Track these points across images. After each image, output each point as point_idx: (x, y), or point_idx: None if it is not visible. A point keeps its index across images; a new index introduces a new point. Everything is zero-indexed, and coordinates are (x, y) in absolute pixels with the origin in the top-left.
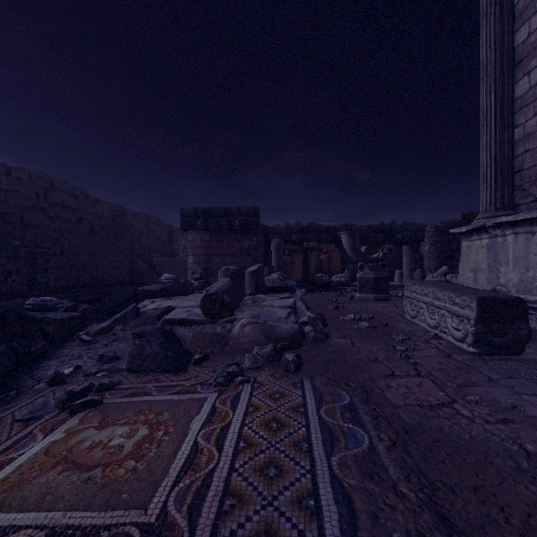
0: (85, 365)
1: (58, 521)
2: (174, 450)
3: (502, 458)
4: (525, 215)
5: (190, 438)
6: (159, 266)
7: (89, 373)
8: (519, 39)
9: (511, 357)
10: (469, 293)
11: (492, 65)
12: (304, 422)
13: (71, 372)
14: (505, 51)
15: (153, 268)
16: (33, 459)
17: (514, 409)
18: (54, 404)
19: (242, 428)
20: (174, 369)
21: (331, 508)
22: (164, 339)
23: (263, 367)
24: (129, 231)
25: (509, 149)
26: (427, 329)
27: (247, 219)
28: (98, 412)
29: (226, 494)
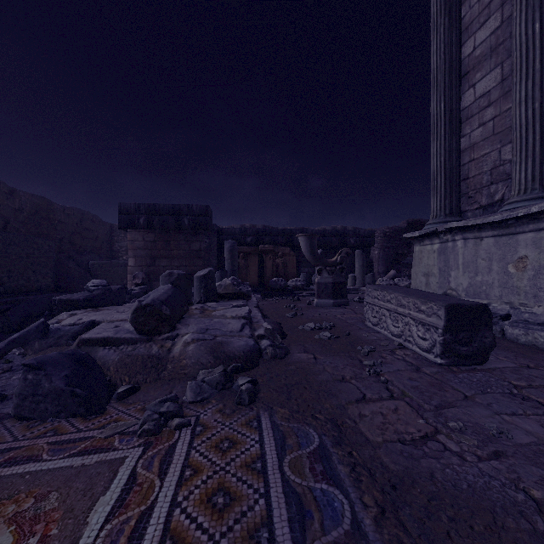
0: None
1: None
2: None
3: (512, 517)
4: (475, 220)
5: None
6: (96, 269)
7: None
8: (465, 52)
9: (477, 367)
10: (435, 299)
11: (442, 74)
12: (263, 488)
13: None
14: (453, 62)
15: (89, 271)
16: None
17: (502, 437)
18: None
19: (172, 512)
20: (86, 411)
21: None
22: (74, 369)
23: (209, 398)
24: (58, 228)
25: (457, 158)
26: (390, 337)
27: (198, 218)
28: None
29: None
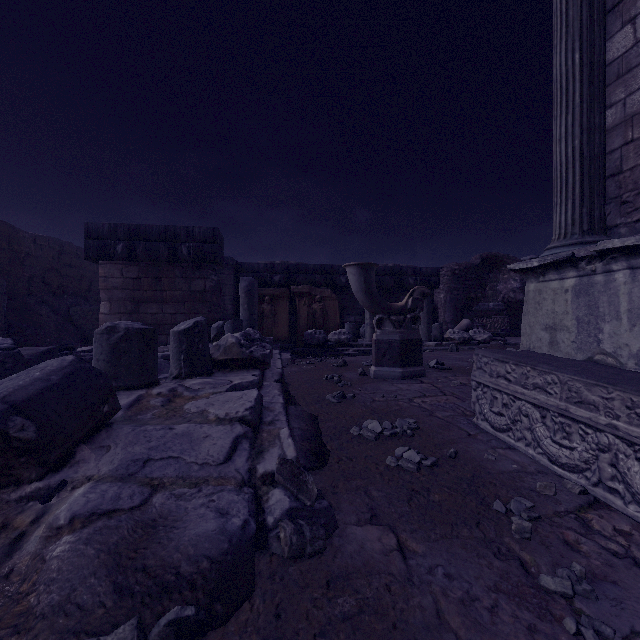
0: None
1: None
2: None
3: None
4: None
5: None
6: (80, 317)
7: None
8: None
9: None
10: None
11: (577, 6)
12: None
13: None
14: None
15: (70, 320)
16: None
17: None
18: None
19: None
20: None
21: None
22: None
23: None
24: (25, 263)
25: (601, 140)
26: (546, 465)
27: (202, 246)
28: None
29: None
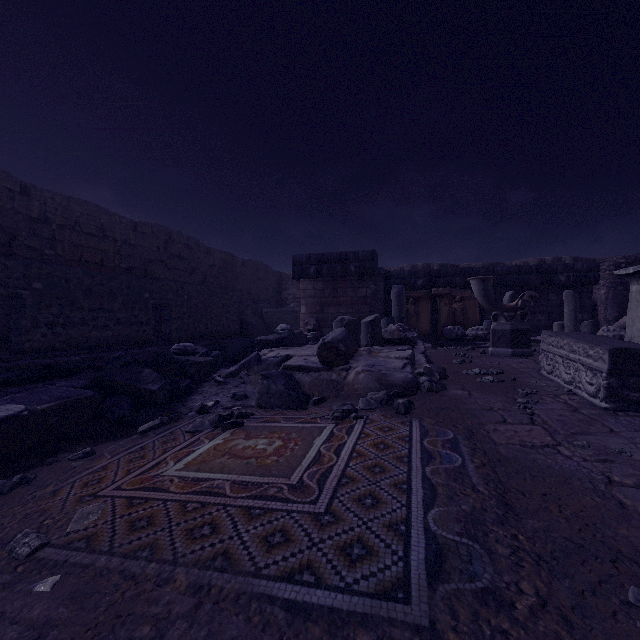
0: (222, 401)
1: (236, 478)
2: (304, 453)
3: (582, 482)
4: None
5: (314, 448)
6: (269, 317)
7: (226, 407)
8: None
9: None
10: (603, 344)
11: None
12: (408, 446)
13: (213, 405)
14: None
15: (263, 319)
16: (208, 451)
17: (621, 454)
18: (208, 423)
19: (355, 446)
20: (297, 407)
21: (419, 490)
22: (287, 381)
23: (375, 409)
24: (239, 280)
25: None
26: (562, 385)
27: (364, 264)
28: (242, 430)
29: (342, 477)
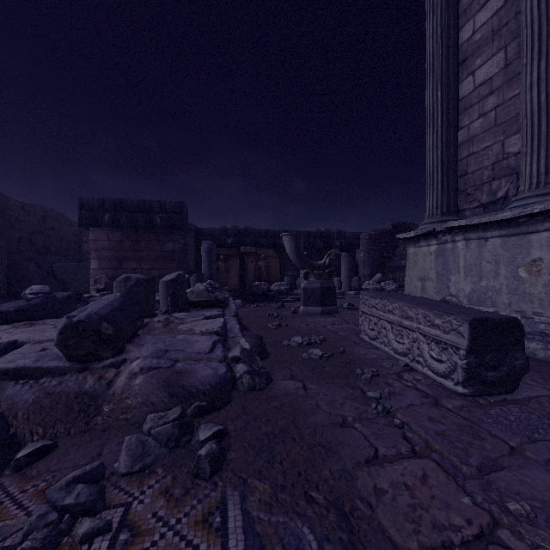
0: None
1: None
2: None
3: None
4: (480, 218)
5: None
6: (61, 272)
7: None
8: (464, 36)
9: (507, 397)
10: (454, 312)
11: (439, 60)
12: None
13: None
14: (451, 47)
15: (53, 274)
16: None
17: None
18: None
19: None
20: None
21: None
22: None
23: (153, 465)
24: (15, 227)
25: (454, 151)
26: (393, 355)
27: (172, 216)
28: None
29: None
